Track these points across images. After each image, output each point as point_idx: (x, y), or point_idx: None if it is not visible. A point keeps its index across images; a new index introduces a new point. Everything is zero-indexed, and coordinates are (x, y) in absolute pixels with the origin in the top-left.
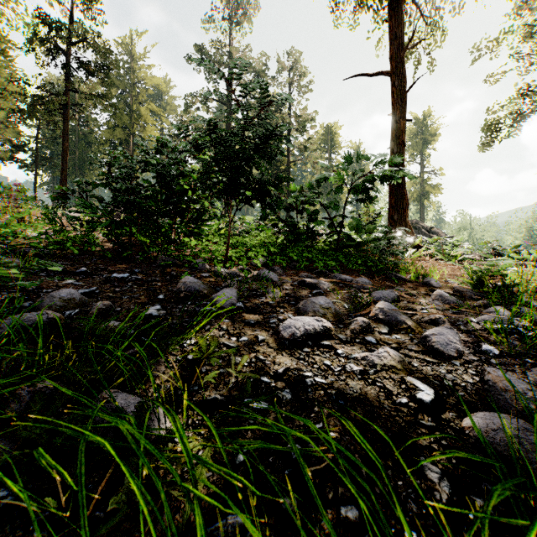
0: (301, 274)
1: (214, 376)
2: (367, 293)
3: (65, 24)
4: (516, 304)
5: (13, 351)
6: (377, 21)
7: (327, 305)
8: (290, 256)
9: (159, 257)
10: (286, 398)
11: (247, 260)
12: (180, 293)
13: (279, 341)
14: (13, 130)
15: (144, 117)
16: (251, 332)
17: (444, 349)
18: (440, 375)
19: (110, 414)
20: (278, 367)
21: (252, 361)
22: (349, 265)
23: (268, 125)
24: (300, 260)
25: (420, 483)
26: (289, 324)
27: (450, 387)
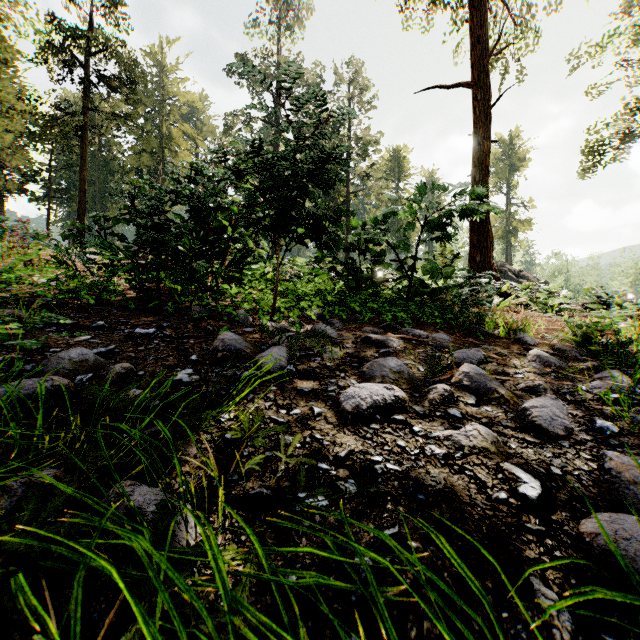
0: (365, 329)
1: (258, 461)
2: (446, 352)
3: (82, 31)
4: (635, 367)
5: (4, 431)
6: (455, 22)
7: (399, 369)
8: (352, 306)
9: (193, 308)
10: (350, 492)
11: (299, 311)
12: (217, 353)
13: (340, 414)
14: (22, 157)
15: (176, 141)
16: (304, 403)
17: (548, 426)
18: (545, 460)
19: (122, 519)
20: (339, 450)
21: (306, 441)
22: (423, 318)
23: (324, 146)
24: (364, 311)
25: (533, 615)
26: (353, 393)
27: (560, 476)
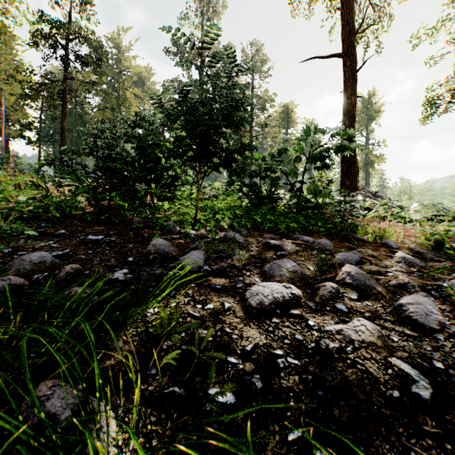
0: (265, 236)
1: (174, 356)
2: (329, 254)
3: (62, 22)
4: None
5: None
6: (329, 10)
7: (293, 269)
8: (255, 218)
9: (134, 219)
10: (256, 388)
11: (215, 222)
12: (149, 255)
13: (246, 309)
14: (21, 112)
15: (129, 100)
16: (217, 298)
17: (424, 321)
18: (425, 354)
19: (28, 435)
20: (245, 343)
21: (217, 334)
22: (310, 227)
23: (234, 94)
24: (264, 222)
25: None
26: (257, 291)
27: (442, 370)
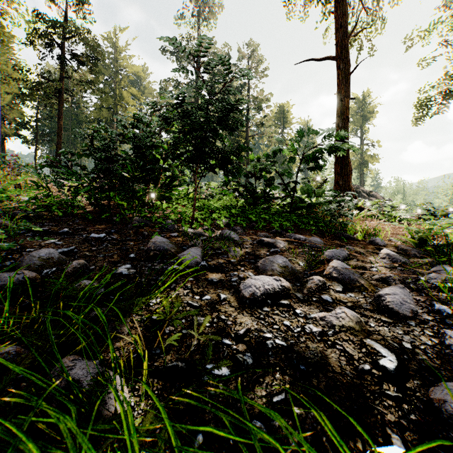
0: (259, 234)
1: (176, 338)
2: (319, 251)
3: (59, 22)
4: None
5: None
6: (324, 13)
7: (284, 264)
8: (250, 217)
9: (134, 218)
10: (247, 363)
11: (212, 221)
12: (150, 252)
13: (240, 299)
14: (17, 111)
15: (126, 100)
16: (213, 291)
17: (399, 309)
18: (397, 336)
19: (61, 392)
20: (239, 328)
21: (214, 321)
22: (302, 225)
23: (229, 100)
24: (258, 221)
25: None
26: (250, 283)
27: (410, 350)
